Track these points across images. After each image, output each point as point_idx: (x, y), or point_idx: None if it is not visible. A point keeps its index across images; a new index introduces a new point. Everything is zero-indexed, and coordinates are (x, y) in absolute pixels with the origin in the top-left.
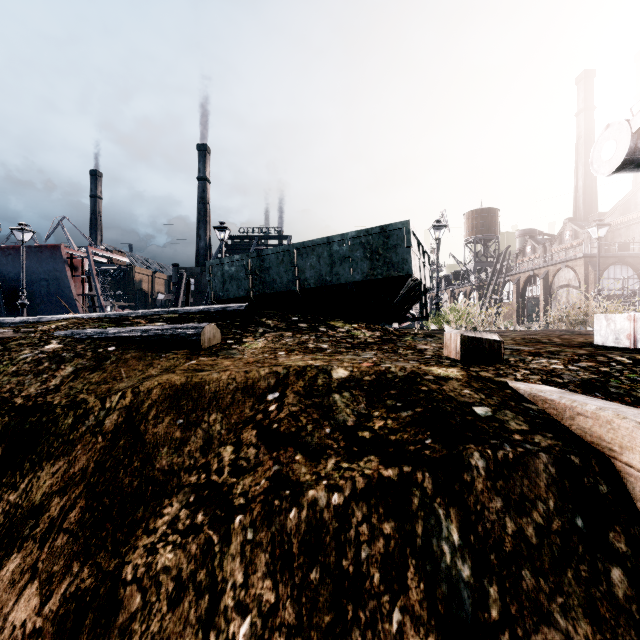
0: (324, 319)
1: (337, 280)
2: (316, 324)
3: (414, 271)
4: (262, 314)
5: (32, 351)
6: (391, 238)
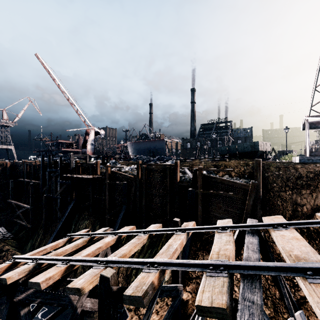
0: (242, 158)
1: (245, 151)
2: (240, 159)
3: (260, 149)
4: (231, 157)
5: (209, 161)
6: (255, 144)
